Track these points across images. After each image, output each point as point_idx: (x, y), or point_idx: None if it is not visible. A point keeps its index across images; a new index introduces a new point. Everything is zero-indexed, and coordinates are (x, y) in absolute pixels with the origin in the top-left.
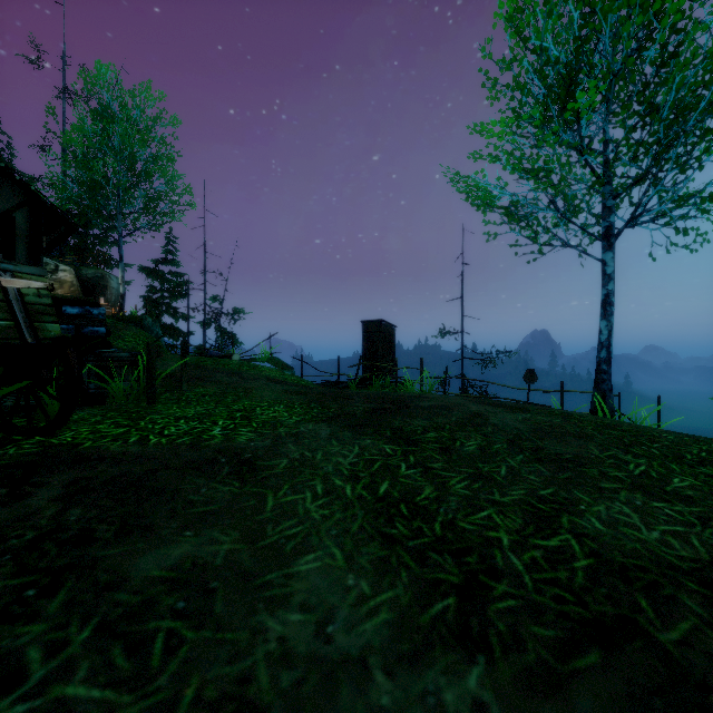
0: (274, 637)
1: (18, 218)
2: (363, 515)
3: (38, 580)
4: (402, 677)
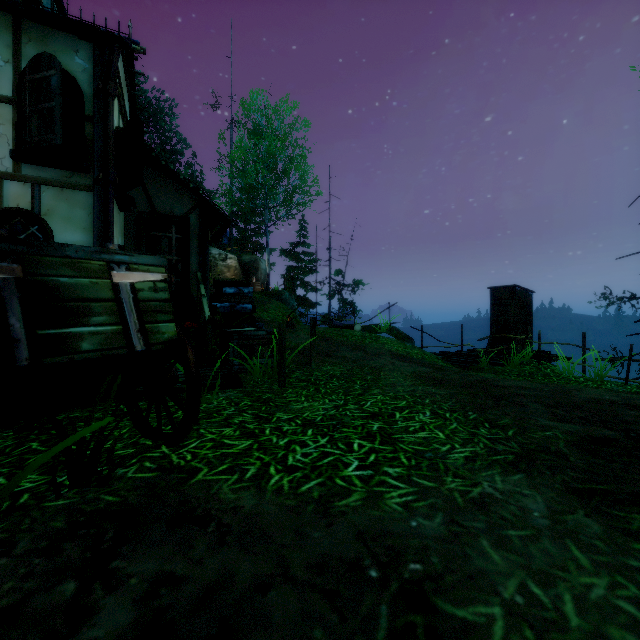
0: None
1: (192, 219)
2: None
3: None
4: None
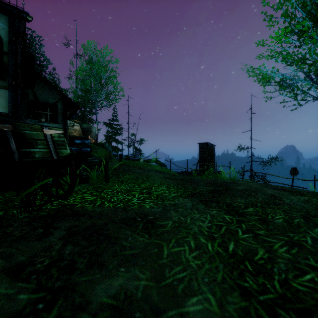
0: None
1: (58, 105)
2: (223, 267)
3: (45, 297)
4: None
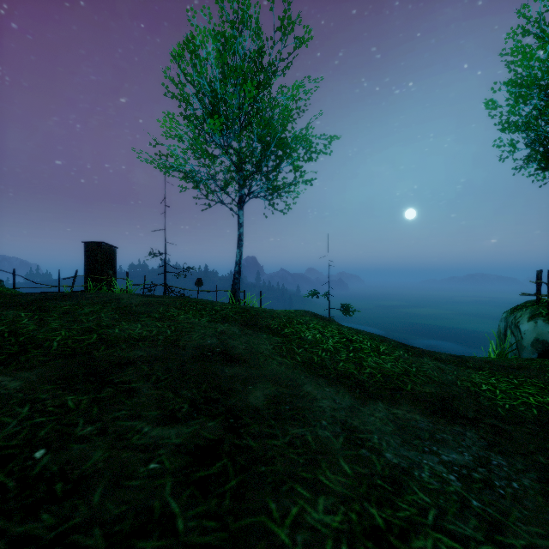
0: None
1: None
2: None
3: None
4: None
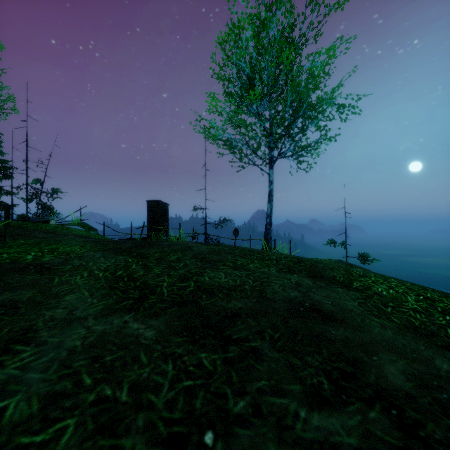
0: (48, 316)
1: None
2: (105, 282)
3: None
4: (100, 319)
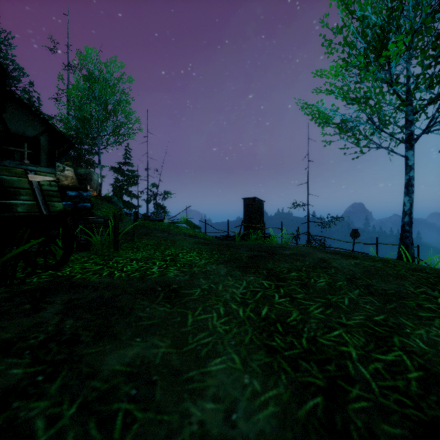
0: (196, 421)
1: (42, 140)
2: (252, 330)
3: (45, 369)
4: None
